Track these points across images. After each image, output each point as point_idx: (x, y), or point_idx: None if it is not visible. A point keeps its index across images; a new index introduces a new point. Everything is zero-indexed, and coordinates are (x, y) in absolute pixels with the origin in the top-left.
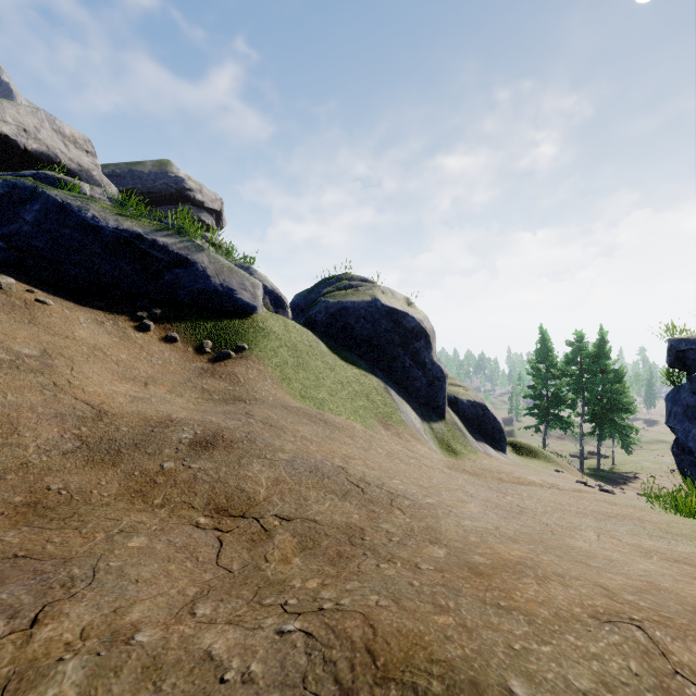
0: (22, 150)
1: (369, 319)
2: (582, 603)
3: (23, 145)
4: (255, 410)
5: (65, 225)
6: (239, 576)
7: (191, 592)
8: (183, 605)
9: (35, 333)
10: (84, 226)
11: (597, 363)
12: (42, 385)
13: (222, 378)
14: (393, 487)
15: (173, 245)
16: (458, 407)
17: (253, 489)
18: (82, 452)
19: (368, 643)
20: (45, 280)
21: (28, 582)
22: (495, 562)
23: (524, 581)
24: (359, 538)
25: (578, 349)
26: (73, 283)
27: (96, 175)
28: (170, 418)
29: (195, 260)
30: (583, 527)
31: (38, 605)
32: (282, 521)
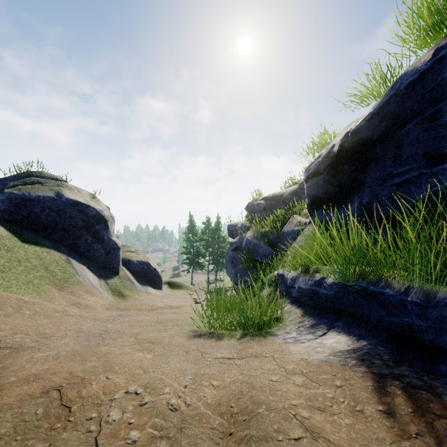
0: None
1: (54, 209)
2: (46, 386)
3: None
4: None
5: None
6: None
7: None
8: None
9: None
10: None
11: (215, 233)
12: None
13: None
14: (7, 342)
15: None
16: (130, 265)
17: None
18: None
19: None
20: None
21: None
22: (19, 379)
23: (22, 385)
24: None
25: (206, 226)
26: None
27: None
28: None
29: None
30: (126, 335)
31: None
32: None
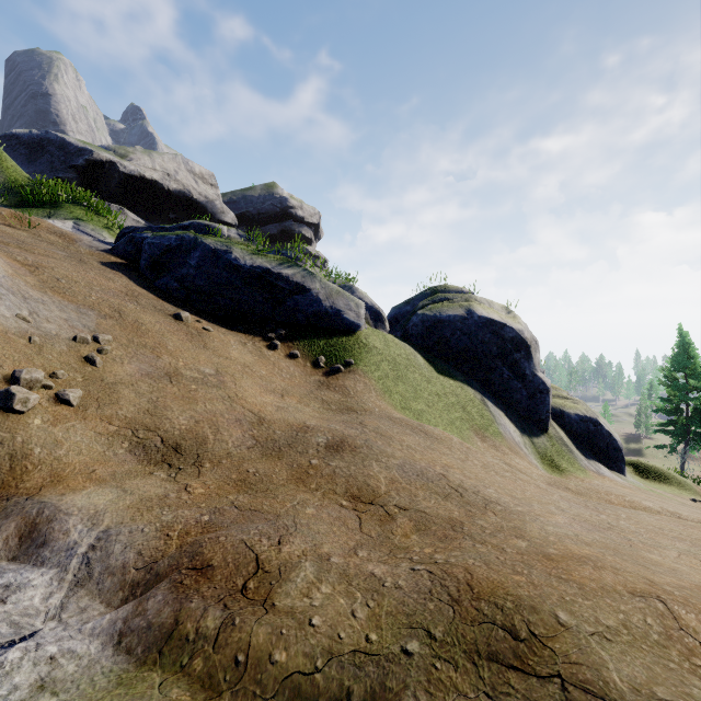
0: (166, 191)
1: (465, 331)
2: (625, 585)
3: (167, 186)
4: (366, 420)
5: (217, 267)
6: (377, 540)
7: (351, 544)
8: (349, 549)
9: (209, 356)
10: (229, 266)
11: None
12: (222, 397)
13: (336, 391)
14: (487, 495)
15: (293, 275)
16: (564, 421)
17: (376, 485)
18: (258, 448)
19: (467, 581)
20: (203, 310)
21: (267, 523)
22: (565, 554)
23: (584, 567)
24: (459, 528)
25: None
26: (222, 311)
27: (218, 204)
28: (305, 425)
29: (309, 287)
30: (668, 548)
31: (278, 535)
32: (400, 510)
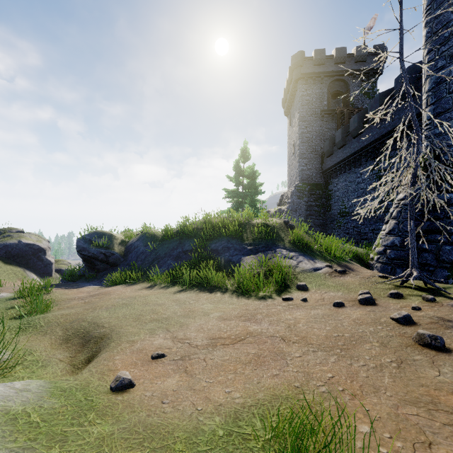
0: None
1: (18, 248)
2: None
3: None
4: None
5: None
6: None
7: None
8: None
9: None
10: None
11: None
12: None
13: None
14: None
15: None
16: (61, 272)
17: None
18: None
19: None
20: None
21: None
22: None
23: None
24: None
25: None
26: None
27: None
28: None
29: None
30: None
31: None
32: None
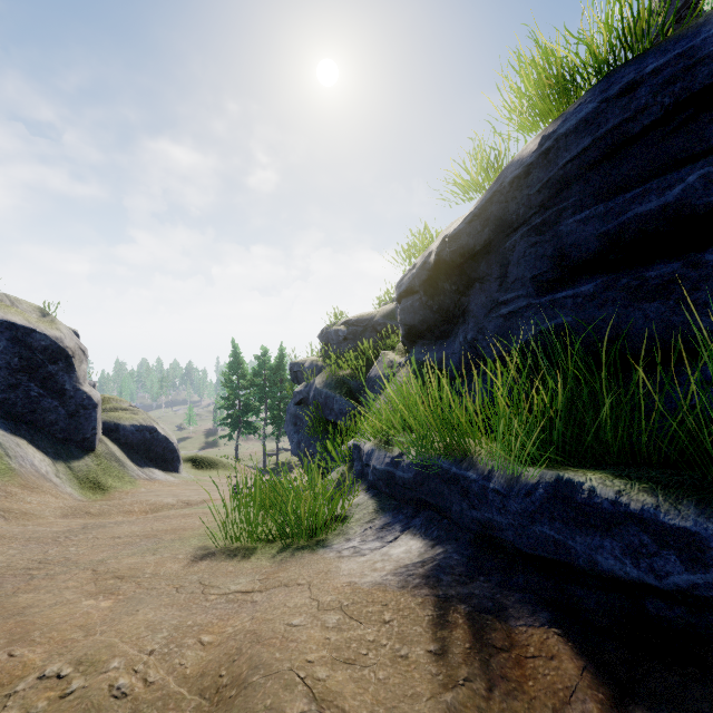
0: None
1: None
2: None
3: None
4: None
5: None
6: None
7: None
8: None
9: None
10: None
11: (276, 374)
12: None
13: None
14: None
15: None
16: (119, 434)
17: None
18: None
19: None
20: None
21: None
22: None
23: None
24: None
25: (261, 362)
26: None
27: None
28: None
29: None
30: (79, 567)
31: None
32: None
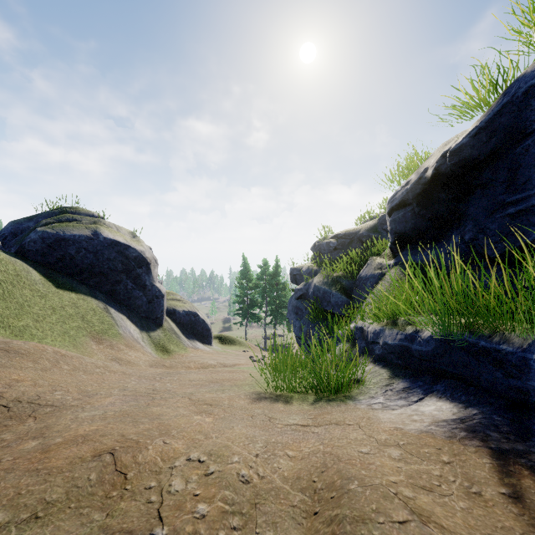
0: None
1: (91, 249)
2: (97, 449)
3: None
4: None
5: None
6: None
7: None
8: None
9: None
10: None
11: (273, 279)
12: None
13: None
14: (47, 399)
15: None
16: (176, 316)
17: None
18: None
19: None
20: None
21: None
22: (66, 440)
23: (71, 447)
24: None
25: (263, 270)
26: None
27: None
28: None
29: None
30: (179, 395)
31: None
32: None
